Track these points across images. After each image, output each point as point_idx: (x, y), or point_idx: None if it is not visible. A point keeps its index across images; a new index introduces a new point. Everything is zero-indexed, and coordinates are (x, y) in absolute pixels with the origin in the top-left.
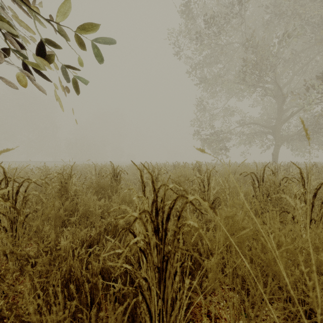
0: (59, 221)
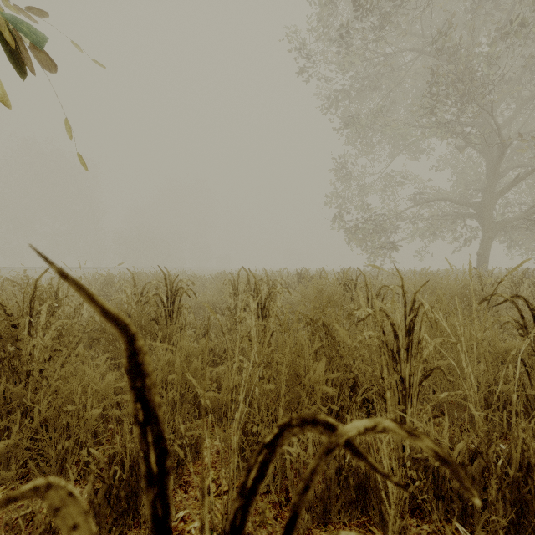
0: None
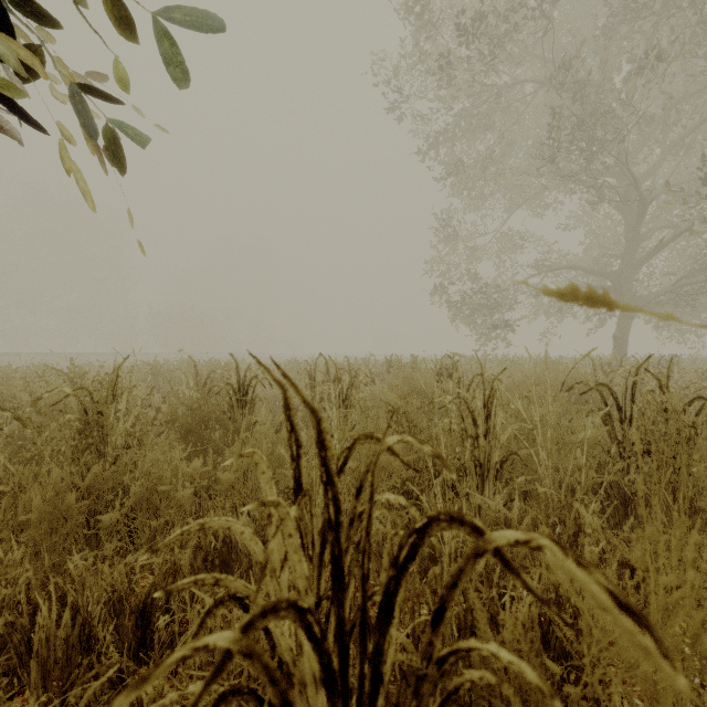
0: (64, 526)
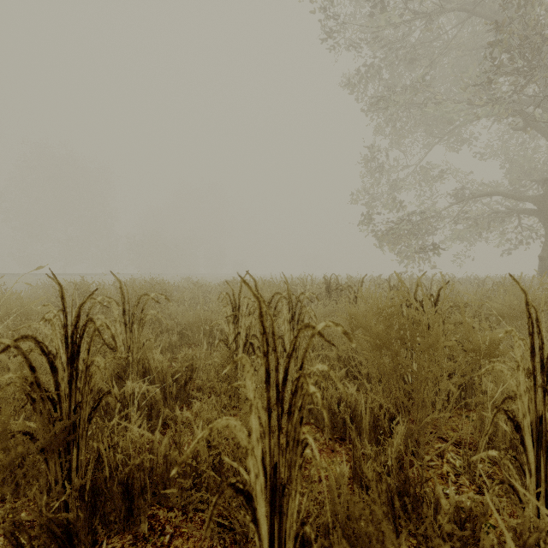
0: None
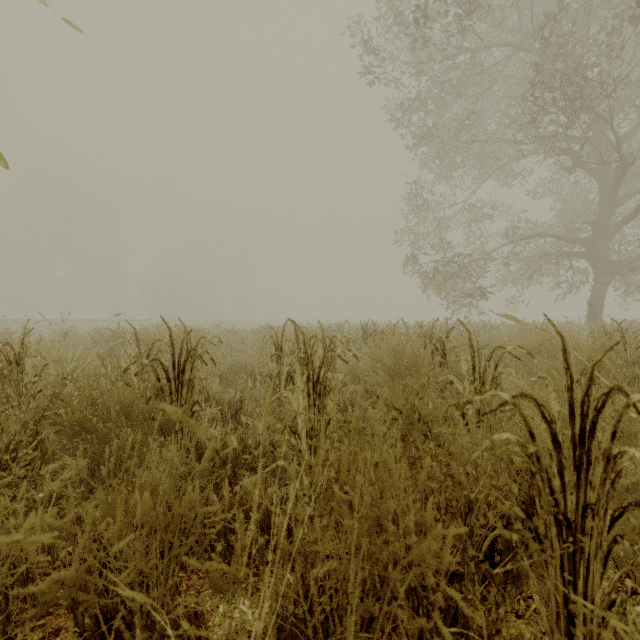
0: None
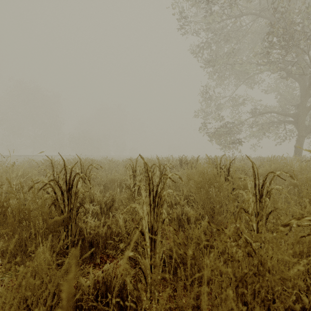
0: None
